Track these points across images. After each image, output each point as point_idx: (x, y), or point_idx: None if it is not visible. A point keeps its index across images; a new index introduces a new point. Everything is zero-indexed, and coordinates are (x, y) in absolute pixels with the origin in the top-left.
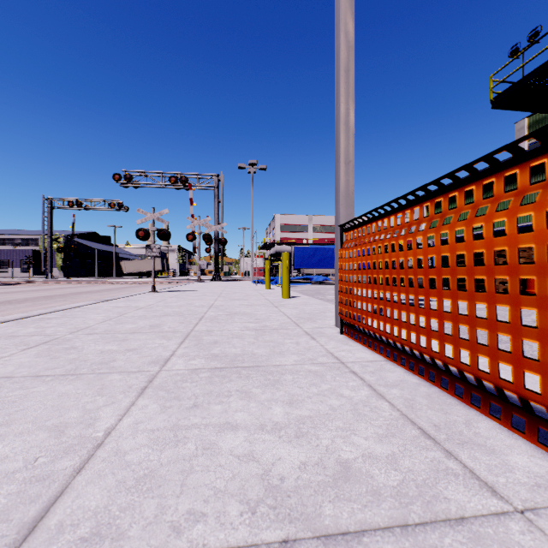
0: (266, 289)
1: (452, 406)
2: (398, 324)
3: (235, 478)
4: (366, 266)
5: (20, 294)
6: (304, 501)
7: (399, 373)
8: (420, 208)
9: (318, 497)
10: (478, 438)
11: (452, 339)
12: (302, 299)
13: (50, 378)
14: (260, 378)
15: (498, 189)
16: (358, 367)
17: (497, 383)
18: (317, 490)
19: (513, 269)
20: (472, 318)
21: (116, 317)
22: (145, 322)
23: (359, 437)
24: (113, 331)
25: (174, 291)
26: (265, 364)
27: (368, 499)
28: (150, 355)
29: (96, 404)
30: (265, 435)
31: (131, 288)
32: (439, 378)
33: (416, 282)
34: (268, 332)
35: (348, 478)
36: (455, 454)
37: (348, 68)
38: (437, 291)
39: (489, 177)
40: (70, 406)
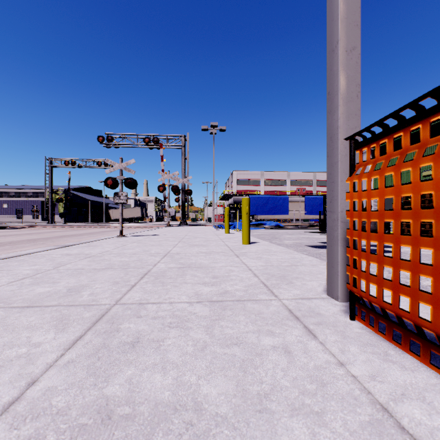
0: (226, 234)
1: None
2: None
3: None
4: None
5: (13, 237)
6: None
7: None
8: None
9: None
10: None
11: None
12: (263, 245)
13: None
14: None
15: None
16: None
17: None
18: None
19: None
20: None
21: (47, 270)
22: (69, 281)
23: None
24: (3, 302)
25: (140, 235)
26: None
27: None
28: None
29: None
30: None
31: (110, 232)
32: None
33: None
34: (229, 310)
35: None
36: None
37: None
38: None
39: None
40: None
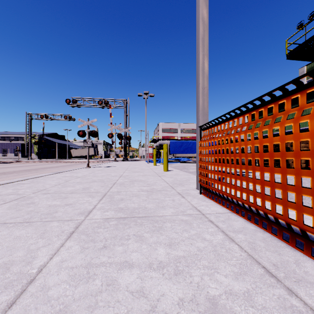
0: (154, 166)
1: (282, 248)
2: (240, 190)
3: None
4: (217, 152)
5: (12, 168)
6: None
7: (241, 222)
8: (256, 112)
9: None
10: (308, 277)
11: (282, 201)
12: (175, 171)
13: (11, 225)
14: (149, 226)
15: None
16: (213, 217)
17: None
18: None
19: None
20: (298, 187)
21: (63, 182)
22: (80, 186)
23: (220, 274)
24: (59, 192)
25: (100, 167)
26: (153, 215)
27: None
28: (79, 208)
29: (37, 245)
30: (152, 272)
31: (76, 165)
32: (270, 227)
33: (254, 162)
34: (155, 193)
35: None
36: (295, 291)
37: (204, 29)
38: (269, 168)
39: (312, 87)
40: (19, 246)
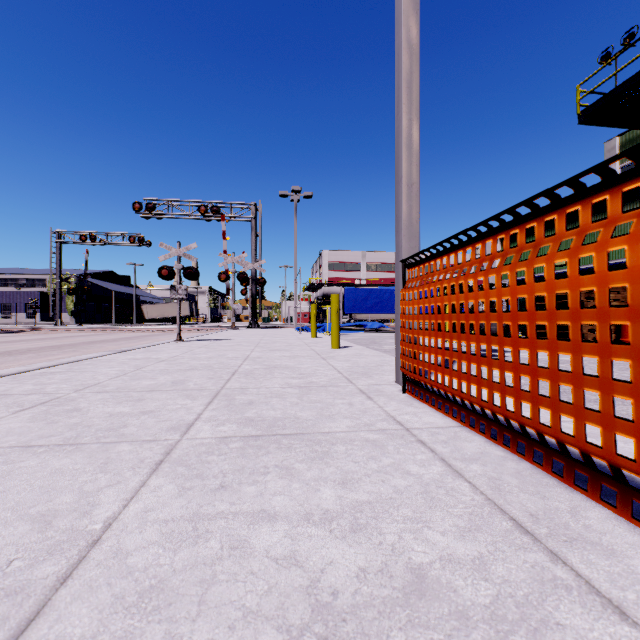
0: (312, 338)
1: (550, 487)
2: (477, 382)
3: (272, 592)
4: (435, 310)
5: (23, 343)
6: (365, 628)
7: (478, 443)
8: (506, 236)
9: (385, 622)
10: (590, 534)
11: (550, 402)
12: (355, 349)
13: (42, 450)
14: (305, 450)
15: (614, 209)
16: (426, 435)
17: (614, 460)
18: (382, 610)
19: (636, 312)
20: (577, 375)
21: (133, 371)
22: (166, 377)
23: (434, 531)
24: (127, 389)
25: (203, 340)
26: (312, 431)
27: (453, 625)
28: (169, 419)
29: (96, 484)
30: (311, 528)
31: (153, 337)
32: (531, 451)
33: (501, 330)
34: (314, 390)
35: (423, 592)
36: (563, 556)
37: (412, 70)
38: (529, 341)
39: (600, 194)
40: (64, 487)
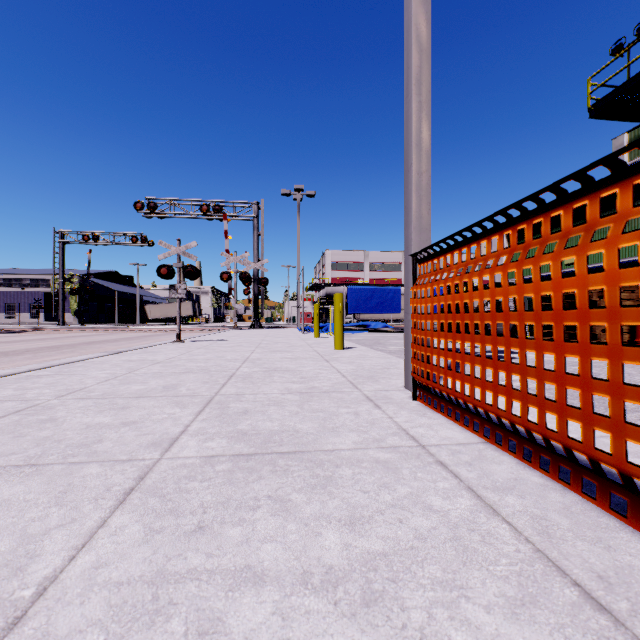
0: (315, 338)
1: (613, 532)
2: (506, 393)
3: None
4: (452, 309)
5: (23, 343)
6: None
7: (509, 466)
8: (545, 220)
9: None
10: None
11: (610, 423)
12: (359, 350)
13: None
14: (304, 474)
15: None
16: (446, 455)
17: None
18: None
19: None
20: None
21: (124, 374)
22: (158, 381)
23: (474, 604)
24: (113, 395)
25: (203, 341)
26: (312, 448)
27: None
28: (152, 433)
29: (45, 524)
30: (309, 598)
31: (155, 337)
32: (579, 480)
33: (539, 332)
34: (316, 397)
35: None
36: None
37: (423, 47)
38: (579, 346)
39: None
40: (3, 527)
